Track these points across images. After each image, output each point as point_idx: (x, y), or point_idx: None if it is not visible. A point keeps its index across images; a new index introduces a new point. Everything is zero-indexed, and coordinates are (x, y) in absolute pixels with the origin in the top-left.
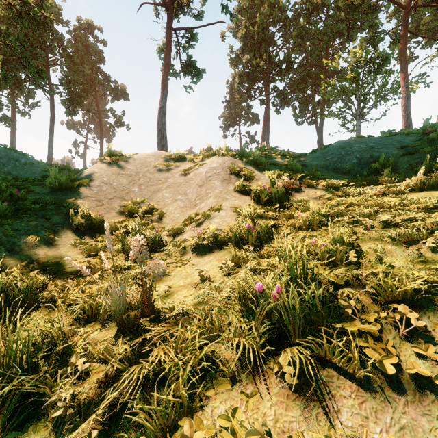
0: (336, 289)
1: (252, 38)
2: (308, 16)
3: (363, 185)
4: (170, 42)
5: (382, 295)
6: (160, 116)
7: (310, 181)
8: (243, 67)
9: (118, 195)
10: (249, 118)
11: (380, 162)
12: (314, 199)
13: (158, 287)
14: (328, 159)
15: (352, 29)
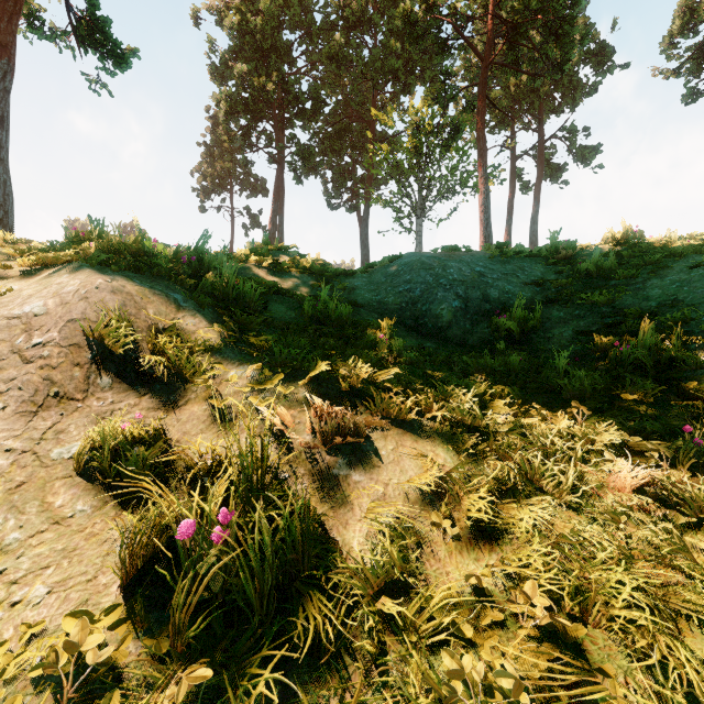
0: None
1: (254, 38)
2: (347, 32)
3: (523, 401)
4: None
5: None
6: None
7: (396, 399)
8: (237, 86)
9: None
10: (249, 182)
11: (515, 317)
12: (428, 511)
13: None
14: (403, 292)
15: (410, 74)
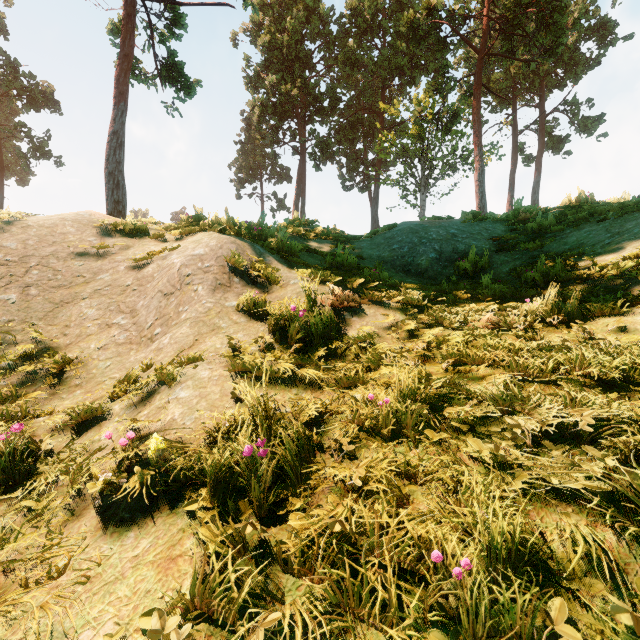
0: None
1: (281, 52)
2: (359, 37)
3: (456, 302)
4: (131, 17)
5: None
6: (112, 148)
7: (376, 292)
8: (267, 93)
9: None
10: (276, 172)
11: (470, 261)
12: (386, 331)
13: None
14: (395, 249)
15: (415, 69)
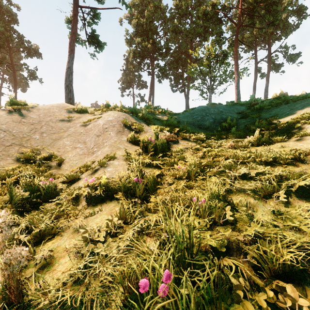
0: (219, 256)
1: (142, 27)
2: (179, 18)
3: (219, 139)
4: (76, 15)
5: (266, 271)
6: (67, 74)
7: (184, 135)
8: (136, 46)
9: (17, 142)
10: (140, 83)
11: (228, 122)
12: (188, 149)
13: (40, 251)
14: (195, 118)
15: (206, 33)
